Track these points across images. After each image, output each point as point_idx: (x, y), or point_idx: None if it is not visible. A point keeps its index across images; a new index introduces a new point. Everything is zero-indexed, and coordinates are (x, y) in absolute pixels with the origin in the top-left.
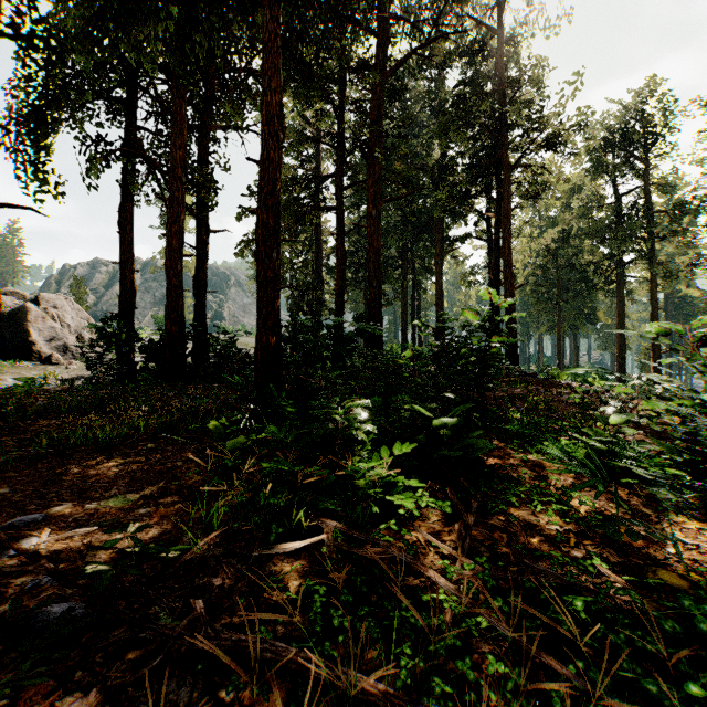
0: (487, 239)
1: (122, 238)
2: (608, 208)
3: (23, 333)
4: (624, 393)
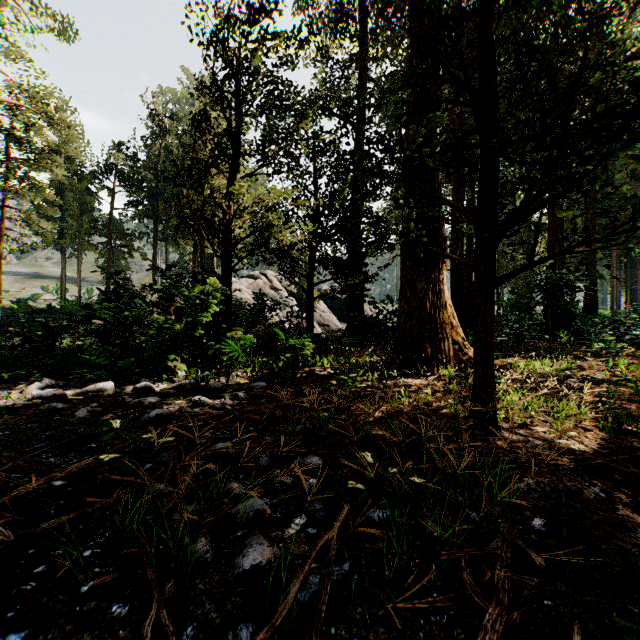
0: None
1: None
2: None
3: None
4: None
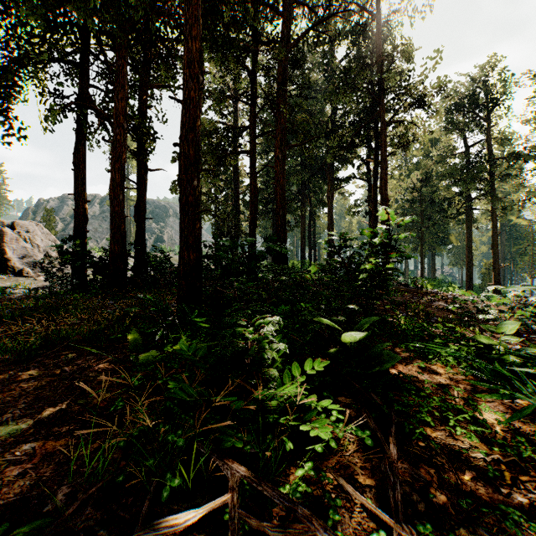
0: (367, 179)
1: (76, 174)
2: (459, 156)
3: (1, 251)
4: (503, 303)
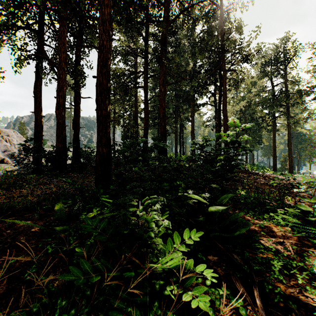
0: (214, 105)
1: (35, 99)
2: (268, 91)
3: None
4: (311, 182)
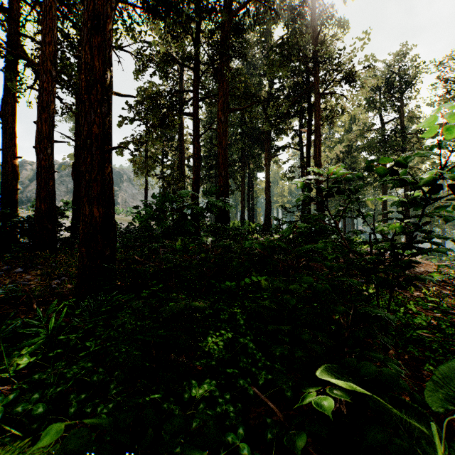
0: (300, 148)
1: (4, 127)
2: (377, 131)
3: None
4: None
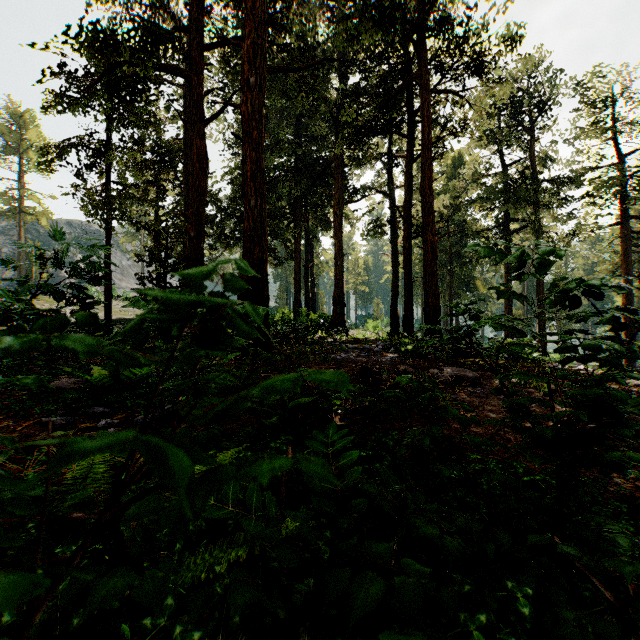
0: (389, 192)
1: None
2: (500, 174)
3: None
4: None
